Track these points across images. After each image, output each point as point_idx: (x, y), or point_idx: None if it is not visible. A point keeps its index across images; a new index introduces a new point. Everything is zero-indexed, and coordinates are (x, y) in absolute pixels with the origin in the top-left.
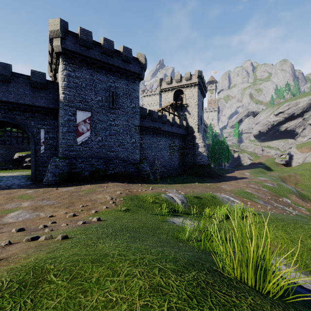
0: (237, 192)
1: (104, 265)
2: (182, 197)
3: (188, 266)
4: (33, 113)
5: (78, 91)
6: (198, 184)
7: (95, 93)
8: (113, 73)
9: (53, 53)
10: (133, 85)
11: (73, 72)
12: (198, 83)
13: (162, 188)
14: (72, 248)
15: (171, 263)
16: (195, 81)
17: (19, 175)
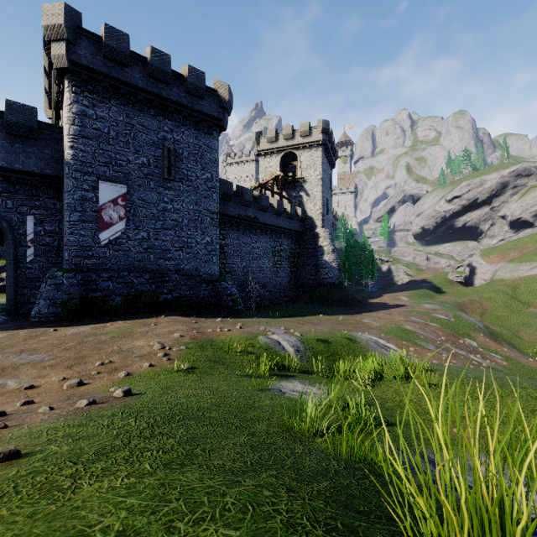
0: (391, 330)
1: None
2: (296, 340)
3: None
4: (10, 185)
5: (102, 144)
6: (324, 317)
7: (134, 149)
8: (170, 115)
9: (52, 71)
10: (207, 139)
11: (91, 108)
12: (322, 142)
13: (260, 326)
14: None
15: None
16: (318, 138)
17: None
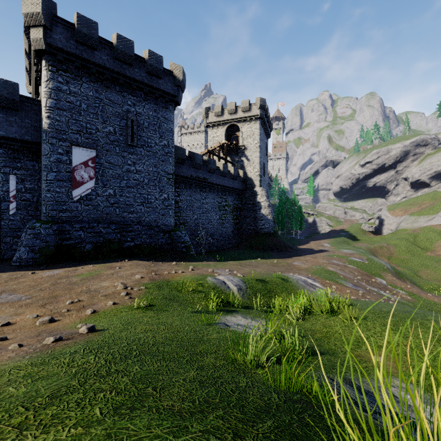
0: (316, 271)
1: None
2: (239, 280)
3: None
4: None
5: (74, 115)
6: (262, 260)
7: (102, 120)
8: (133, 91)
9: (31, 52)
10: (164, 112)
11: (65, 85)
12: (260, 116)
13: (209, 268)
14: None
15: None
16: (256, 113)
17: None
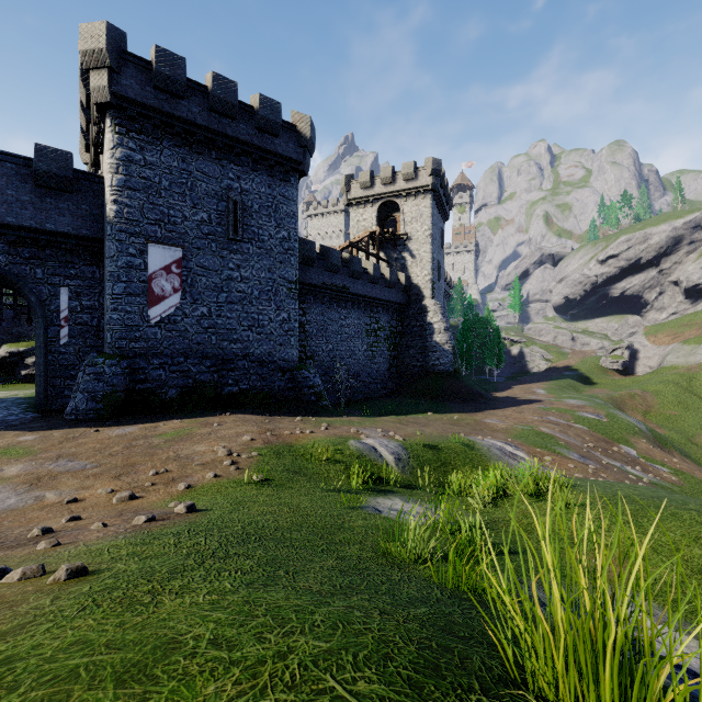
0: (521, 433)
1: (156, 693)
2: (397, 446)
3: (422, 677)
4: (40, 250)
5: (152, 197)
6: (434, 416)
7: (192, 202)
8: (236, 158)
9: (91, 106)
10: (283, 188)
11: (138, 153)
12: (431, 187)
13: (351, 427)
14: (80, 614)
15: (371, 668)
16: (426, 182)
17: (7, 398)
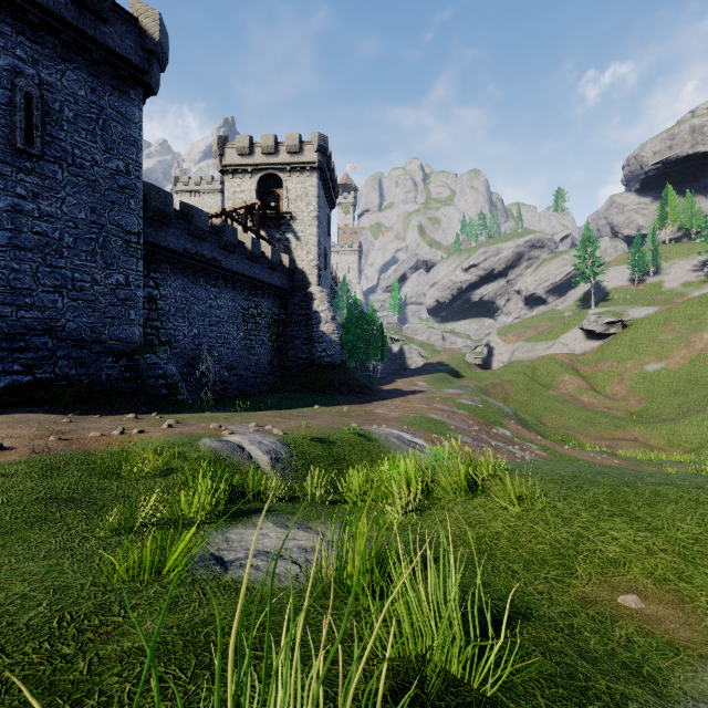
0: (414, 420)
1: None
2: (275, 442)
3: None
4: None
5: None
6: (322, 409)
7: None
8: (30, 29)
9: None
10: (117, 100)
11: None
12: (318, 165)
13: (212, 423)
14: None
15: None
16: (312, 159)
17: None
